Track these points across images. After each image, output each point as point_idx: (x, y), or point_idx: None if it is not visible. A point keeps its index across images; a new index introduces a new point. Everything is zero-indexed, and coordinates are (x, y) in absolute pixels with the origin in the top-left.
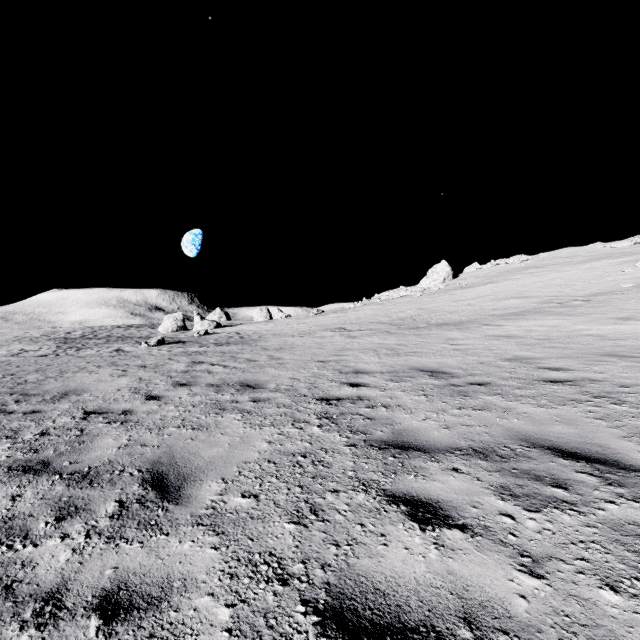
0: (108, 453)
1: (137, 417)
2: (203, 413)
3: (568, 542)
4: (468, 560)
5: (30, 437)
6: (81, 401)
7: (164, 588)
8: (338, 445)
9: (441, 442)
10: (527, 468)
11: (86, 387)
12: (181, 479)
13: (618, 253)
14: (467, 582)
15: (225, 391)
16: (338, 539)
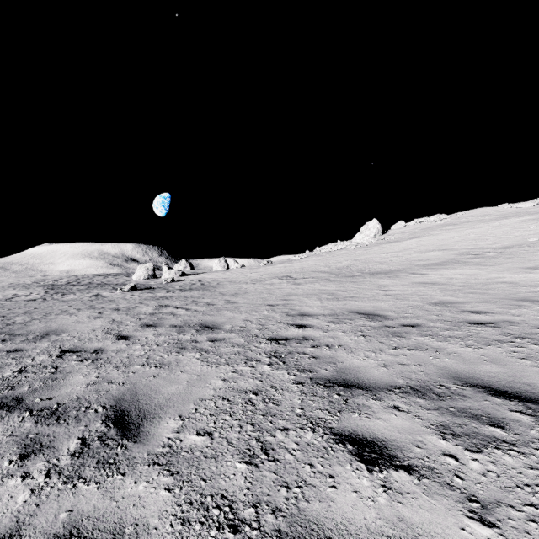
0: (77, 390)
1: (107, 355)
2: (166, 352)
3: (514, 486)
4: (417, 505)
5: (9, 374)
6: (59, 340)
7: (115, 535)
8: (287, 383)
9: (381, 380)
10: (463, 406)
11: (65, 328)
12: (141, 416)
13: (523, 212)
14: (418, 531)
15: (186, 331)
16: (288, 480)
